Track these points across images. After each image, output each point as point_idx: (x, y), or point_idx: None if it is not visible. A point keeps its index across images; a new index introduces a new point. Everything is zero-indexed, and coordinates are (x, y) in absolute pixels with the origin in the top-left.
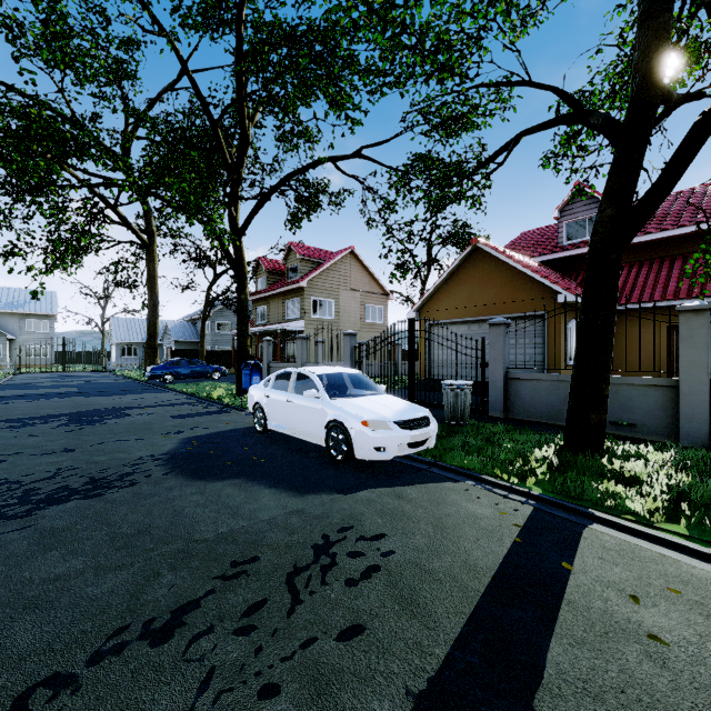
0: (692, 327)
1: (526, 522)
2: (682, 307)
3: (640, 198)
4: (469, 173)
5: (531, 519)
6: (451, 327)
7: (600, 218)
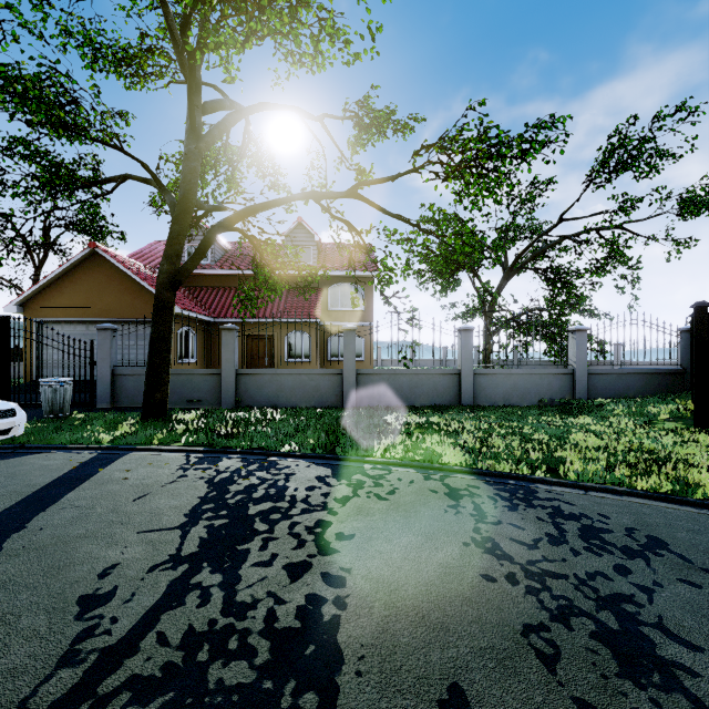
0: (228, 339)
1: (87, 460)
2: (223, 327)
3: (185, 262)
4: (80, 186)
5: (92, 458)
6: (67, 326)
7: (162, 269)
